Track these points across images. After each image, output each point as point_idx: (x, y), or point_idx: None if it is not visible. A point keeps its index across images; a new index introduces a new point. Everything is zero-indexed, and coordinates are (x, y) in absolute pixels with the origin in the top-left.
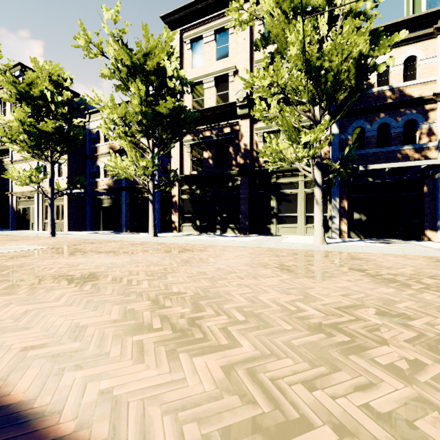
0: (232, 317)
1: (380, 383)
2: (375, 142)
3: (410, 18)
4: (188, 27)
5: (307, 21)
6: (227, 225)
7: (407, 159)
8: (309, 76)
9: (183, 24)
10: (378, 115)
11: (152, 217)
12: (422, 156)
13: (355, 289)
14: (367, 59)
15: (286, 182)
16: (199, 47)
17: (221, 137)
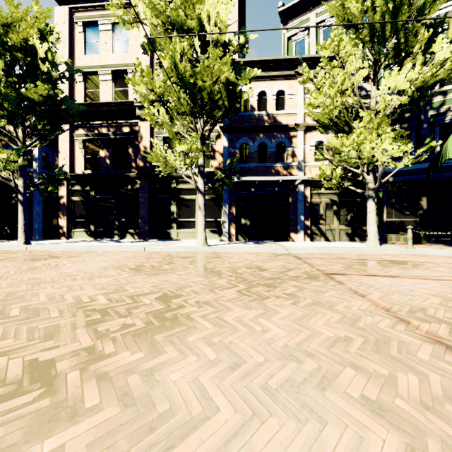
0: (6, 314)
1: (73, 343)
2: (256, 158)
3: (280, 59)
4: (80, 7)
5: (175, 39)
6: (126, 230)
7: (278, 174)
8: (184, 90)
9: (74, 1)
10: (258, 135)
11: (23, 221)
12: (288, 173)
13: (172, 281)
14: (234, 86)
15: (185, 188)
16: (94, 33)
17: (119, 136)
